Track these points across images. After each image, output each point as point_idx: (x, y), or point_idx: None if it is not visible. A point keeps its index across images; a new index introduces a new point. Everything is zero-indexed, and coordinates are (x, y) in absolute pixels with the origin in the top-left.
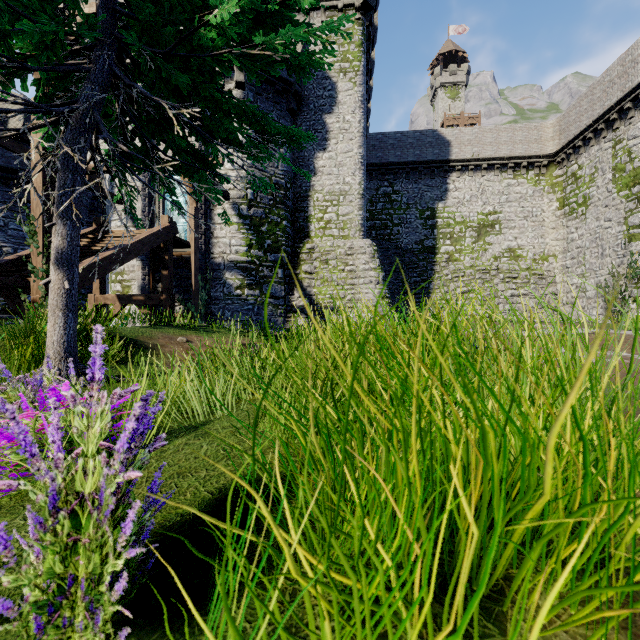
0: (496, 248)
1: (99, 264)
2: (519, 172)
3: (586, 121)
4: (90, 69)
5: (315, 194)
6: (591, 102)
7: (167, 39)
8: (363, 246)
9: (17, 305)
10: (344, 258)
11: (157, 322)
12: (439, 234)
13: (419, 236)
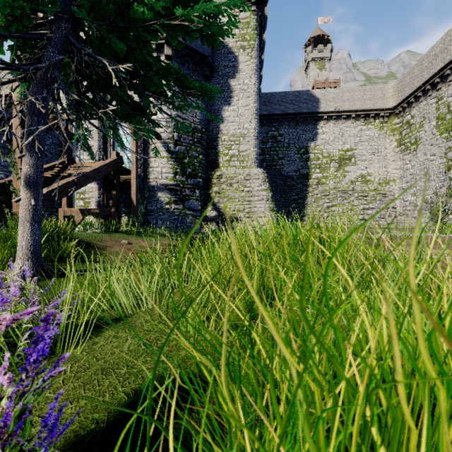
0: (352, 175)
1: (65, 186)
2: (368, 120)
3: (417, 84)
4: (51, 37)
5: (223, 136)
6: (420, 70)
7: (110, 14)
8: (257, 173)
9: (4, 216)
10: (243, 182)
11: (107, 229)
12: (311, 165)
13: (297, 166)
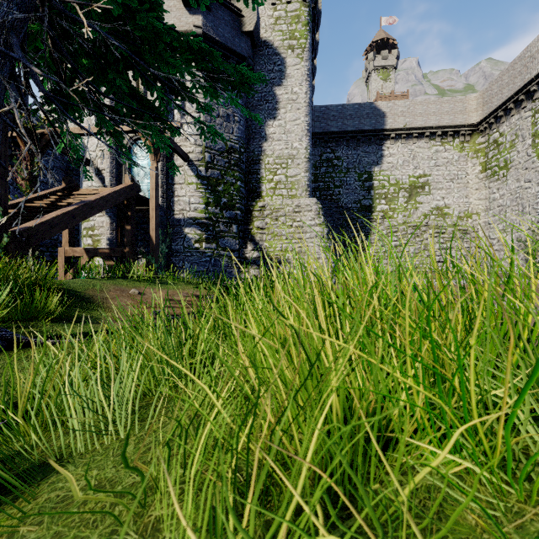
0: (426, 207)
1: (60, 218)
2: (446, 140)
3: (507, 93)
4: None
5: (266, 158)
6: (512, 76)
7: None
8: (309, 204)
9: None
10: (292, 215)
11: (111, 274)
12: (375, 194)
13: (358, 196)
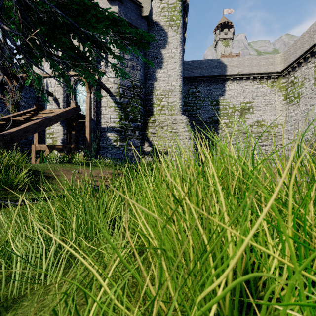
0: (250, 121)
1: (31, 127)
2: (263, 81)
3: (299, 53)
4: None
5: (156, 91)
6: (302, 43)
7: None
8: (182, 119)
9: None
10: (171, 125)
11: (61, 161)
12: (221, 113)
13: (210, 114)
